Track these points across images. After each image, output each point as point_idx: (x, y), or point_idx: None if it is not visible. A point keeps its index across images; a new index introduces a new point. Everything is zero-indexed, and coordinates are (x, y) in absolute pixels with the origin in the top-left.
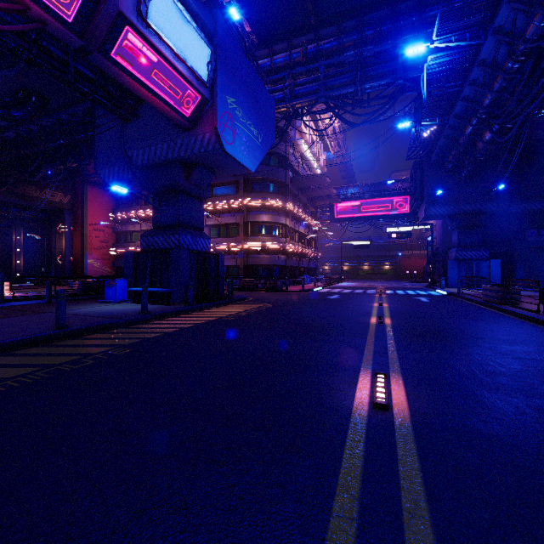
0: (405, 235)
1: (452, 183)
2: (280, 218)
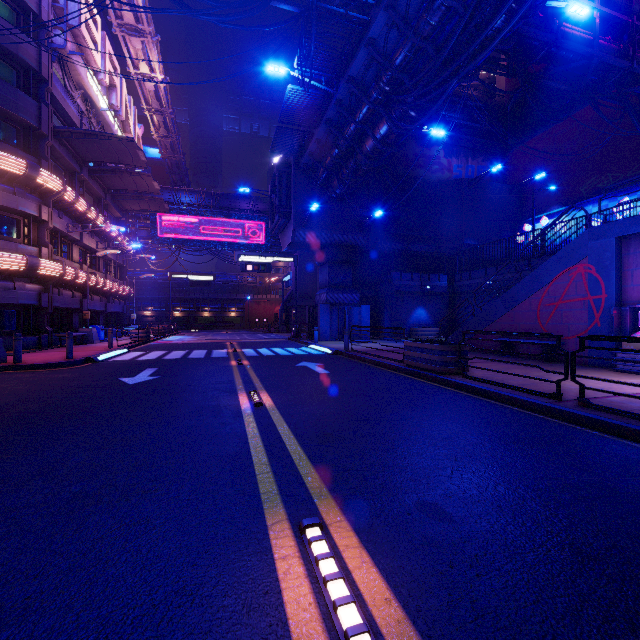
0: (264, 267)
1: (324, 201)
2: (20, 199)
